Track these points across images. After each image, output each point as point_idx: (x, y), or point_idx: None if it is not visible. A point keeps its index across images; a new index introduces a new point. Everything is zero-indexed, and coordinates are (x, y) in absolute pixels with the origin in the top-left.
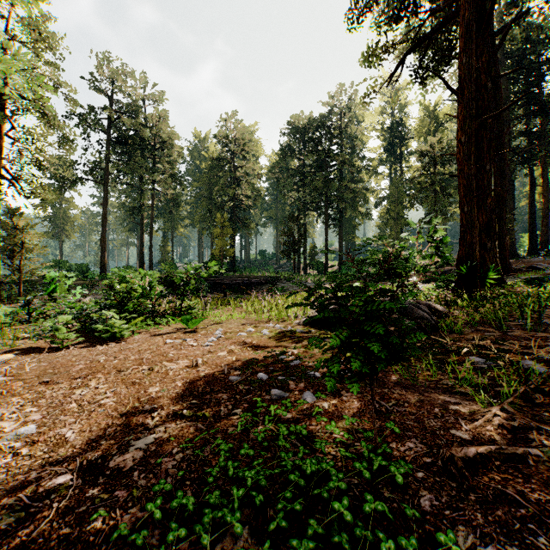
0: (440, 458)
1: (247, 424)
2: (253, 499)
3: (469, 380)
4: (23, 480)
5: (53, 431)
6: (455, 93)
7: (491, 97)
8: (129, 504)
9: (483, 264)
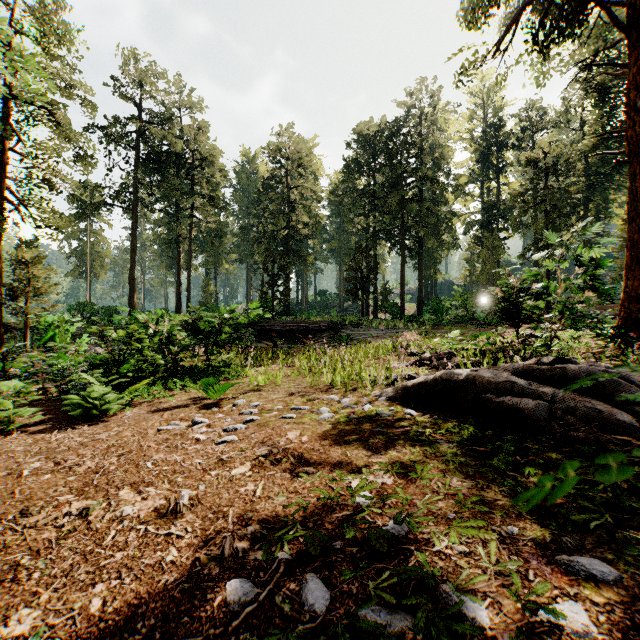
0: None
1: None
2: None
3: None
4: None
5: None
6: (625, 30)
7: None
8: None
9: None
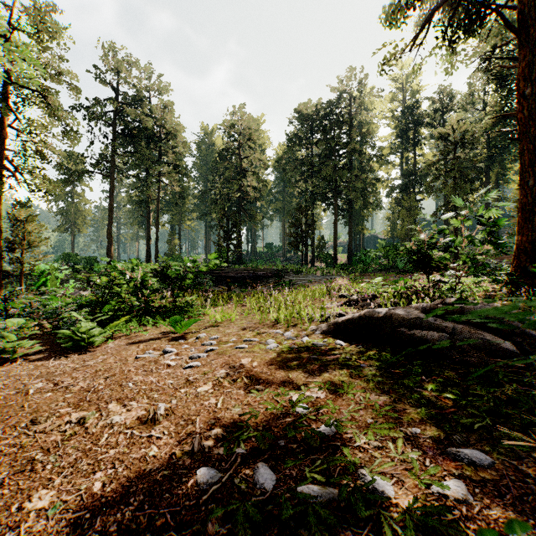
0: None
1: None
2: None
3: None
4: None
5: None
6: (516, 32)
7: None
8: None
9: None
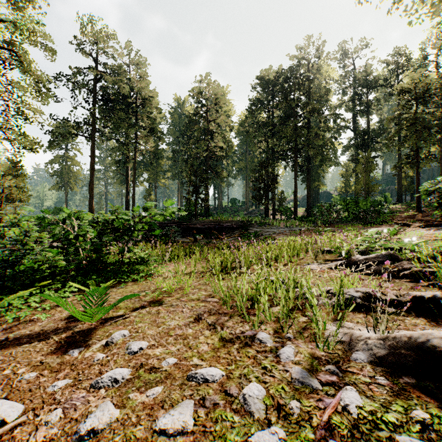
0: None
1: None
2: None
3: None
4: None
5: None
6: None
7: None
8: None
9: None
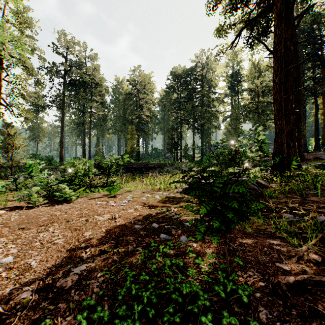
0: (270, 283)
1: (145, 257)
2: (147, 311)
3: (285, 229)
4: (1, 295)
5: (23, 261)
6: (271, 52)
7: (293, 55)
8: (67, 313)
9: (288, 156)
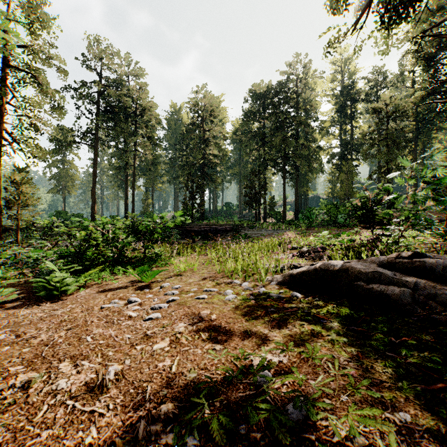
0: None
1: None
2: None
3: None
4: None
5: None
6: None
7: None
8: None
9: None
